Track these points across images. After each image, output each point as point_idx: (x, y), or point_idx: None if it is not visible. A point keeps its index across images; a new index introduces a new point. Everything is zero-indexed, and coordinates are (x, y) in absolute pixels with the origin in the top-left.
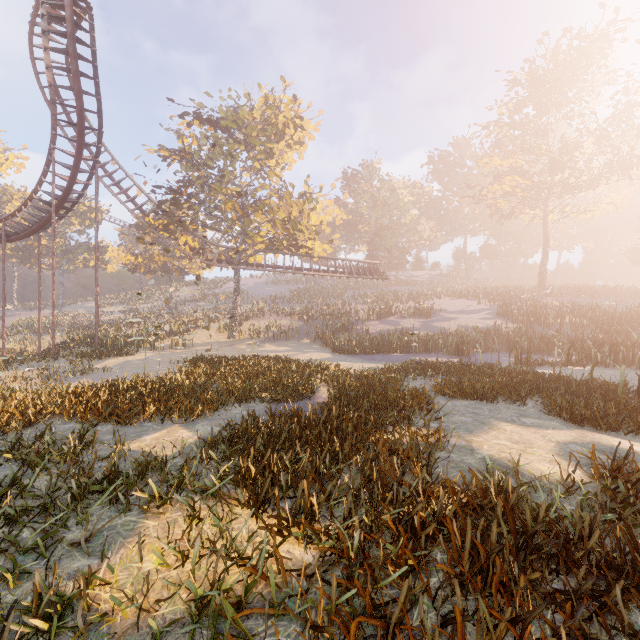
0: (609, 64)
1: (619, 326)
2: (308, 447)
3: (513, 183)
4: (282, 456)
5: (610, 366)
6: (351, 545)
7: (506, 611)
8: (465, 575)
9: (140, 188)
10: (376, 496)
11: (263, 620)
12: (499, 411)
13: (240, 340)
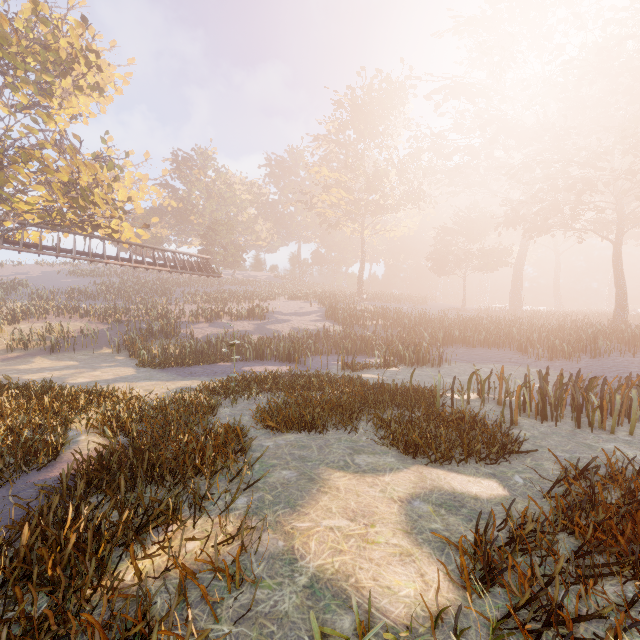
0: (406, 112)
1: (416, 328)
2: None
3: (339, 195)
4: None
5: (414, 365)
6: None
7: None
8: None
9: None
10: None
11: None
12: (330, 448)
13: None
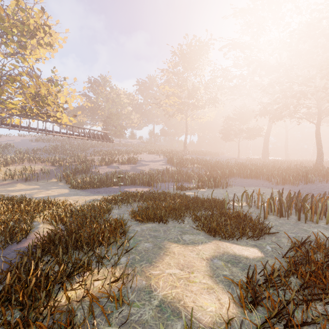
0: (208, 57)
1: (214, 168)
2: None
3: (174, 100)
4: None
5: (213, 187)
6: None
7: None
8: None
9: None
10: None
11: None
12: (170, 231)
13: None
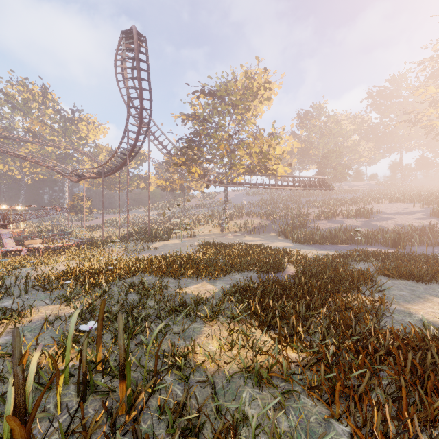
0: None
1: None
2: (289, 300)
3: None
4: (274, 303)
5: None
6: (326, 355)
7: (437, 399)
8: (407, 381)
9: (169, 140)
10: (340, 331)
11: (280, 382)
12: (433, 290)
13: (228, 233)
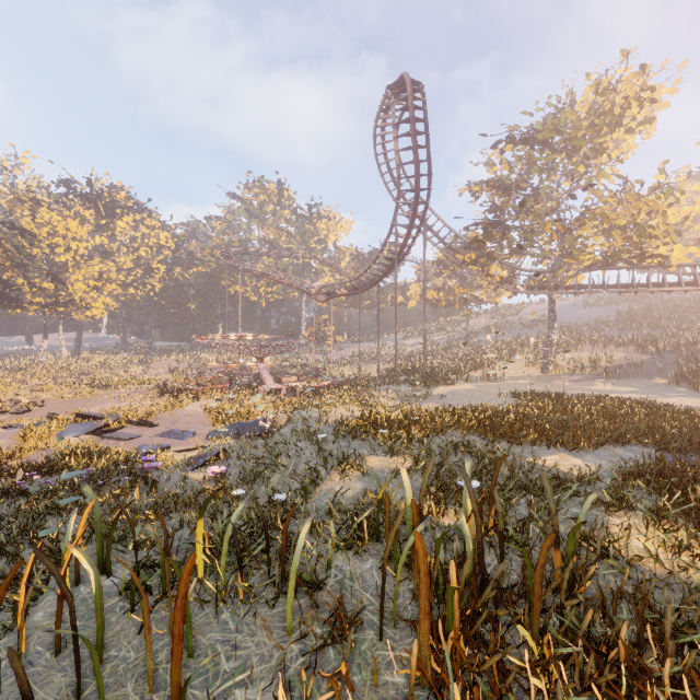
0: None
1: None
2: None
3: None
4: None
5: None
6: None
7: None
8: None
9: (449, 228)
10: None
11: None
12: None
13: (557, 375)
